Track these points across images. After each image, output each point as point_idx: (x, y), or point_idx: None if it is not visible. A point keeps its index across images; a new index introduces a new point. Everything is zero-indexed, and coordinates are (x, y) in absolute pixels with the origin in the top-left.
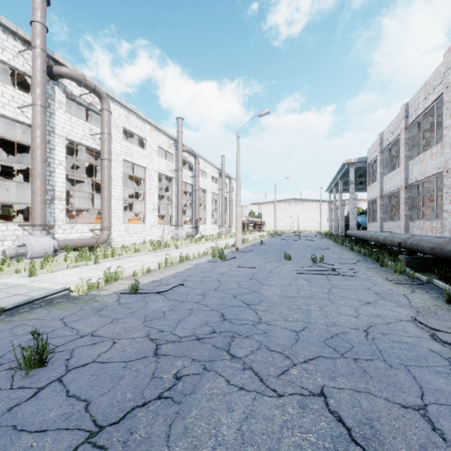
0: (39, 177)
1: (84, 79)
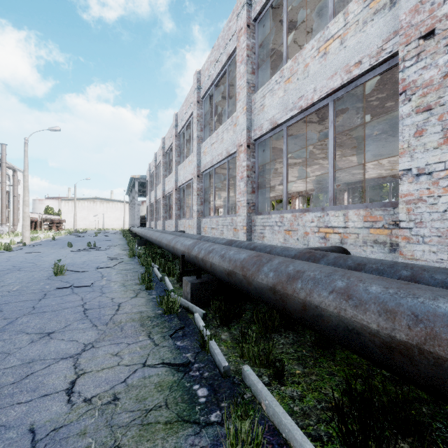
0: None
1: None
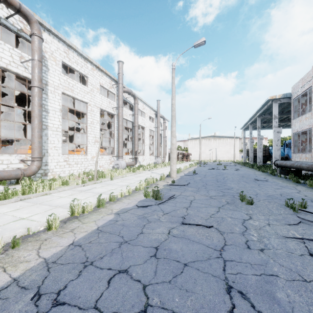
0: None
1: None
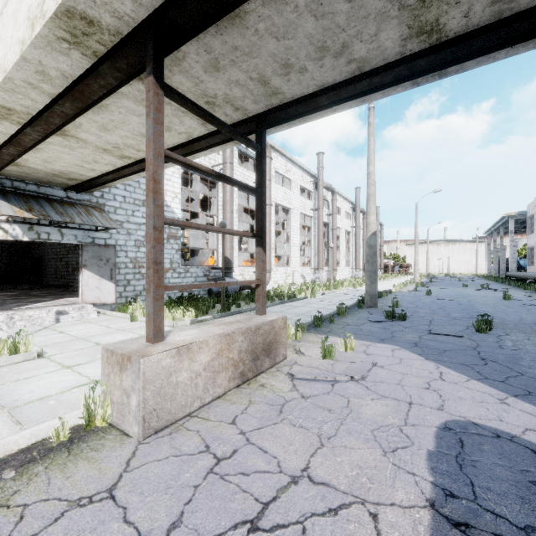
0: (322, 244)
1: (331, 187)
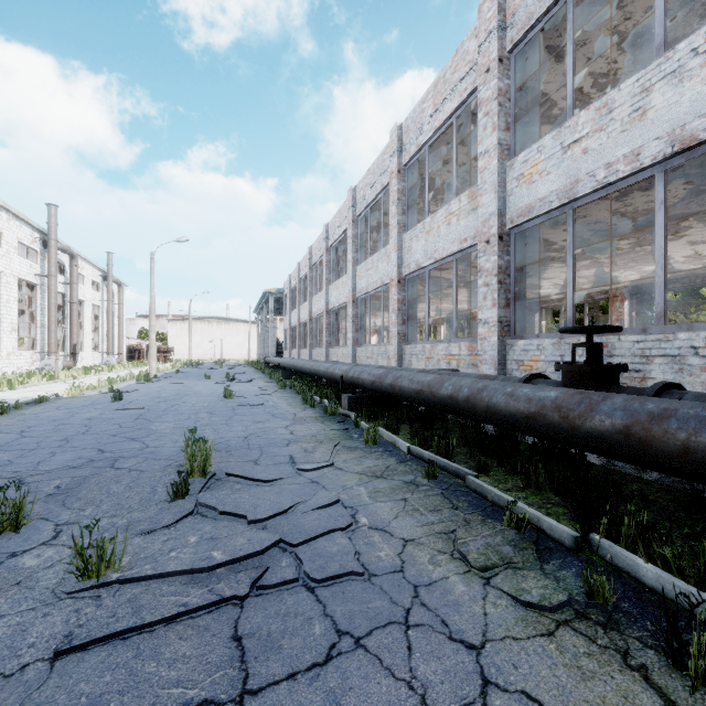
0: None
1: None
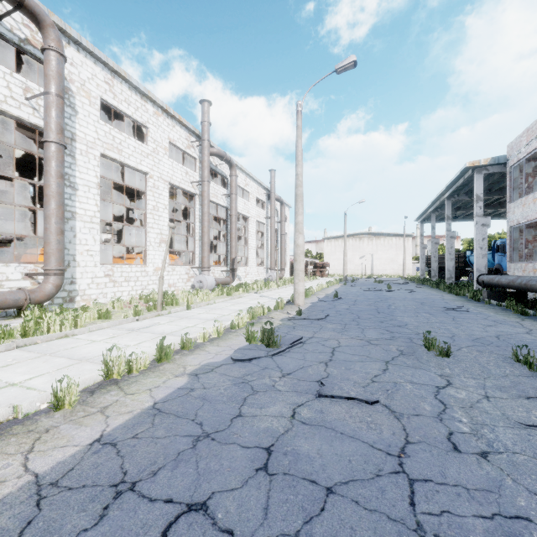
0: None
1: None
